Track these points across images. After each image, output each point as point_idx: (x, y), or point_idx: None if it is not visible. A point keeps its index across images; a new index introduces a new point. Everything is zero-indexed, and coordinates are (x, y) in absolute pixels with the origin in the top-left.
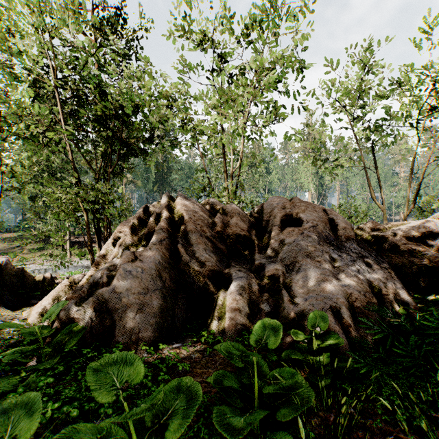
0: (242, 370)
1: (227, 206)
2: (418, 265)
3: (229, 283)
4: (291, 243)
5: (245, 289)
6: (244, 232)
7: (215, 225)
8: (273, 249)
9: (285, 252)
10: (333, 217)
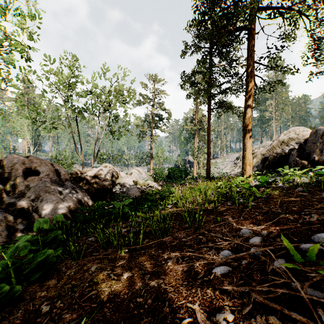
0: (31, 243)
1: None
2: (96, 188)
3: None
4: (35, 186)
5: (3, 220)
6: None
7: None
8: (20, 191)
9: (31, 192)
10: (57, 168)
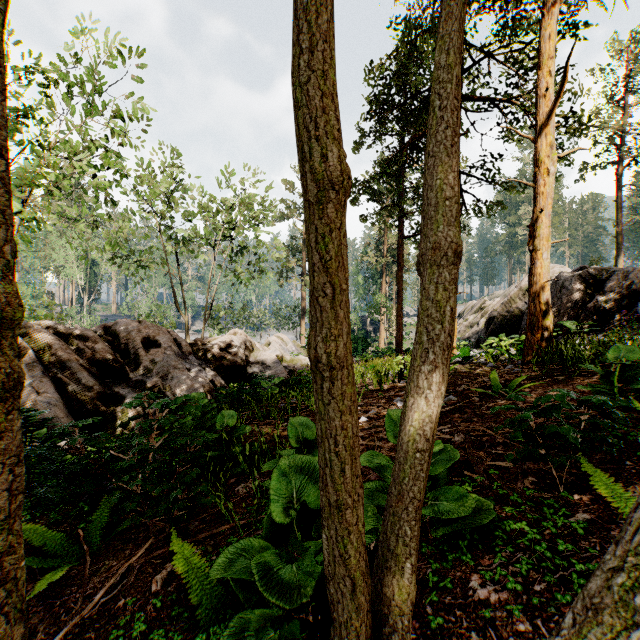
0: None
1: (83, 331)
2: (226, 366)
3: (116, 400)
4: (163, 361)
5: None
6: (112, 356)
7: (81, 352)
8: (144, 367)
9: (158, 368)
10: (176, 337)
